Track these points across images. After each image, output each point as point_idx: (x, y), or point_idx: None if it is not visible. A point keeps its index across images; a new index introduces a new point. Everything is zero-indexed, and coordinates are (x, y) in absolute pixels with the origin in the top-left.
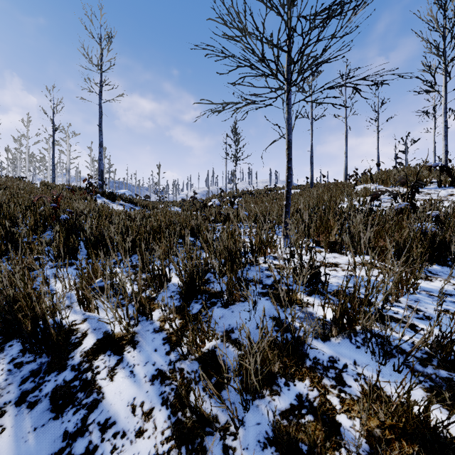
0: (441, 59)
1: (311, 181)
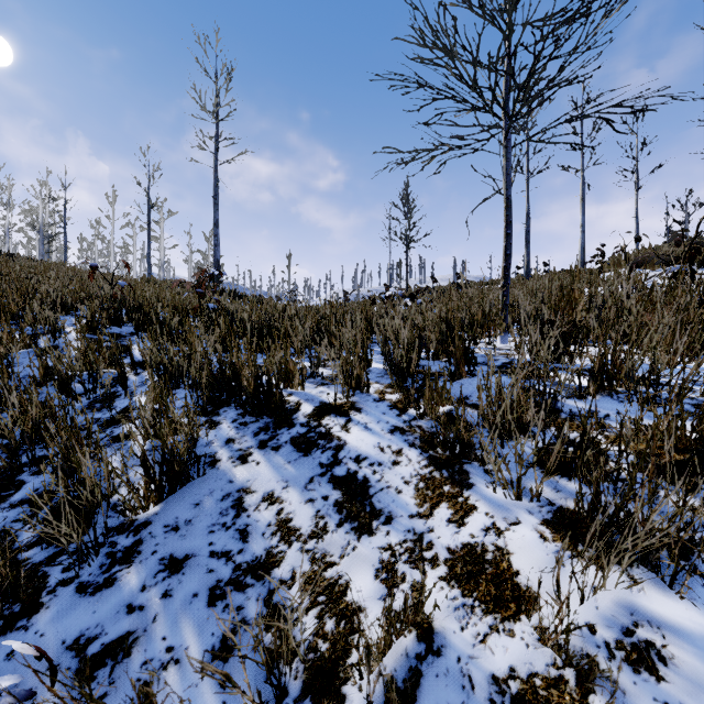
0: None
1: (527, 270)
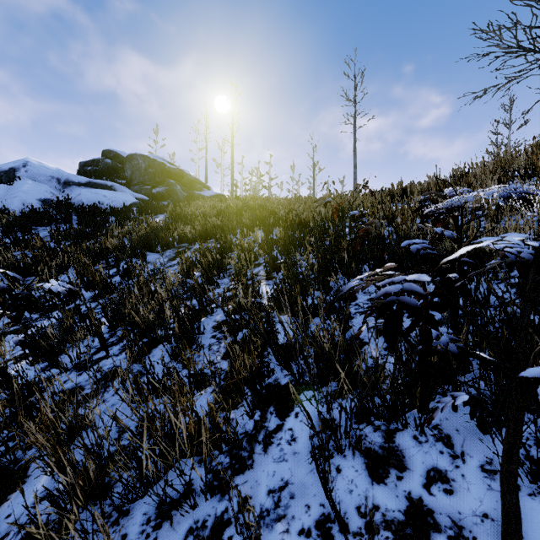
0: None
1: None
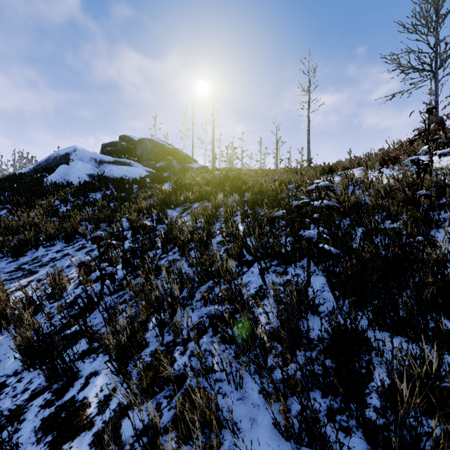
0: None
1: None
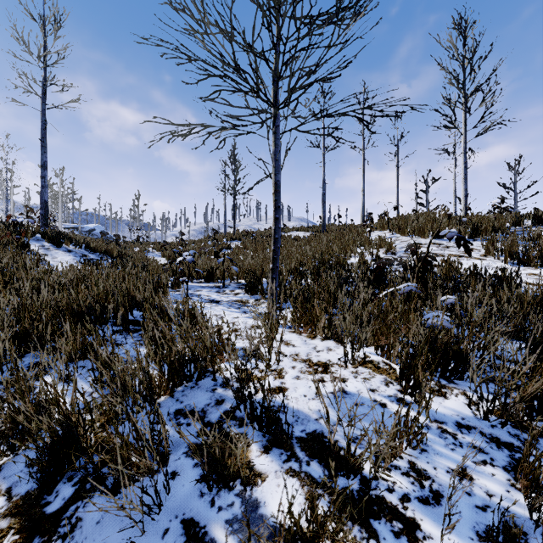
0: (460, 92)
1: (323, 223)
